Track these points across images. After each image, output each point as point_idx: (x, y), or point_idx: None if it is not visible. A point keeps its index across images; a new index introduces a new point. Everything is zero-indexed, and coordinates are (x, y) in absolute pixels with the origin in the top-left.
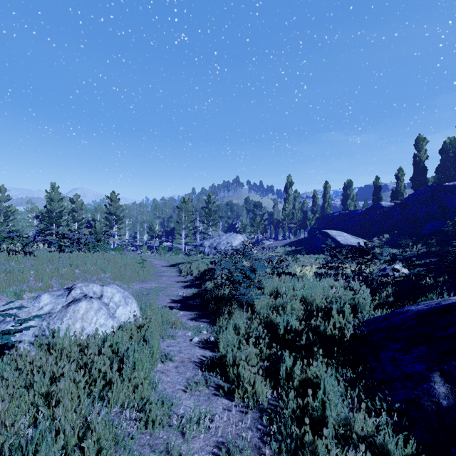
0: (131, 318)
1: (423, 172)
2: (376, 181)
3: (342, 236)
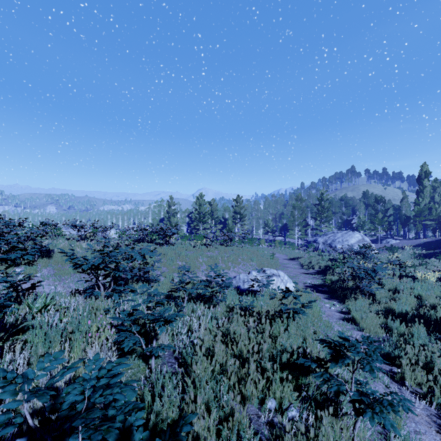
0: (293, 290)
1: None
2: None
3: None
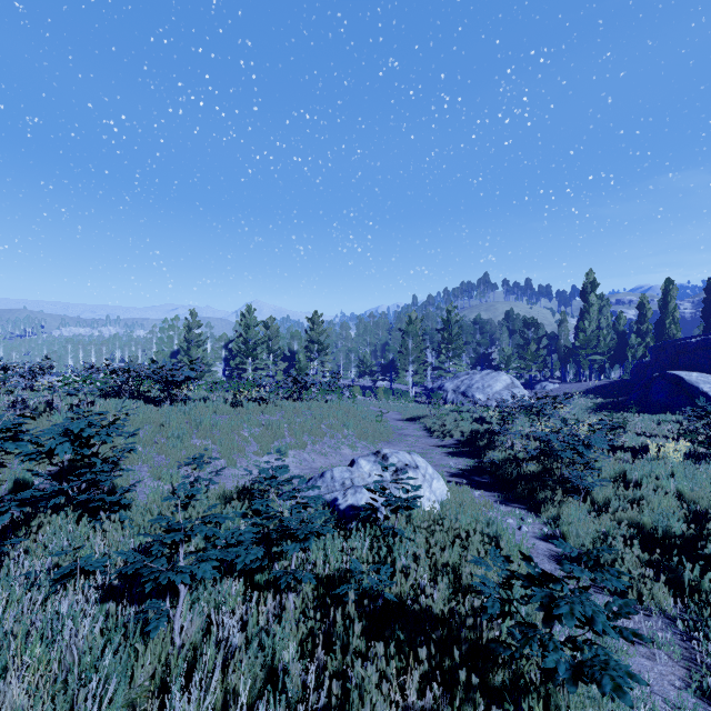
0: (444, 494)
1: None
2: None
3: None
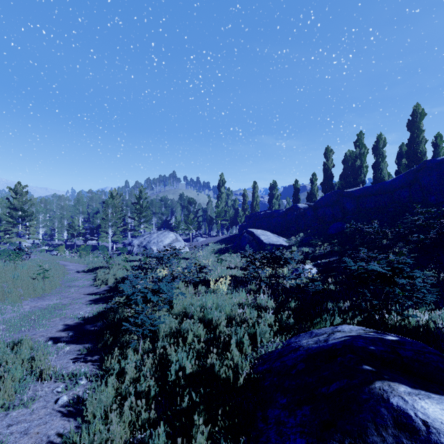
0: None
1: (330, 178)
2: (296, 183)
3: (265, 235)
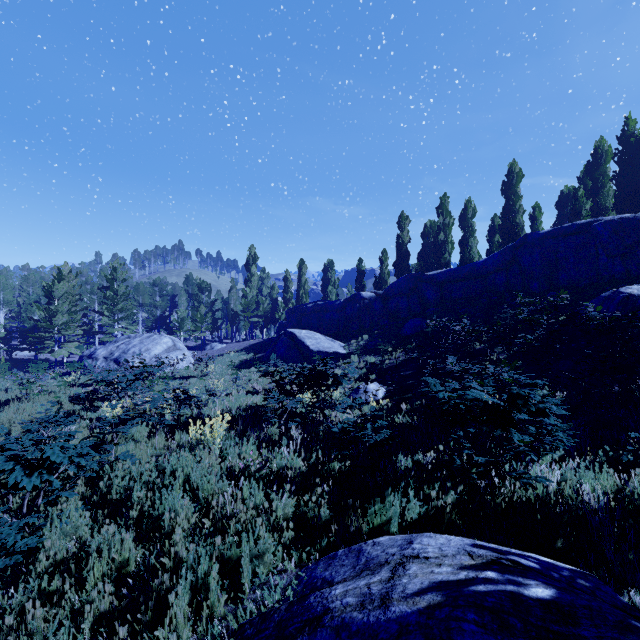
0: None
1: (406, 257)
2: (360, 264)
3: (313, 339)
